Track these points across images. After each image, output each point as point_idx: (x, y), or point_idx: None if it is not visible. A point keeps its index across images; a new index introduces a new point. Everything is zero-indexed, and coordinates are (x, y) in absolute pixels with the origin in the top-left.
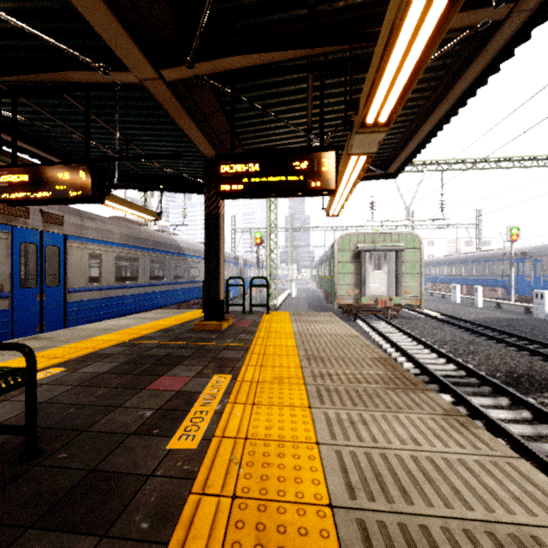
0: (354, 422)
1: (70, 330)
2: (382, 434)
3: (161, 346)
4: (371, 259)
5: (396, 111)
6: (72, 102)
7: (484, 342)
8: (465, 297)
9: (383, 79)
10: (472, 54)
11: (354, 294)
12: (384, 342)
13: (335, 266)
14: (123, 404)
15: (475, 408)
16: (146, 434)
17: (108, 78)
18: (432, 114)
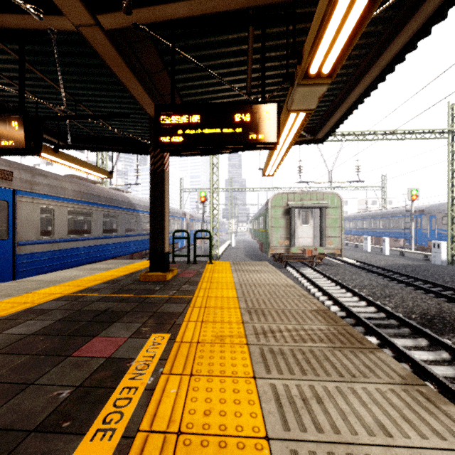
0: (306, 399)
1: (17, 282)
2: (342, 418)
3: (103, 299)
4: (299, 215)
5: (342, 59)
6: (14, 56)
7: (396, 285)
8: (374, 247)
9: (333, 15)
10: (403, 19)
11: (285, 244)
12: (311, 287)
13: (269, 221)
14: (39, 379)
15: (401, 350)
16: (53, 430)
17: (42, 23)
18: (362, 80)
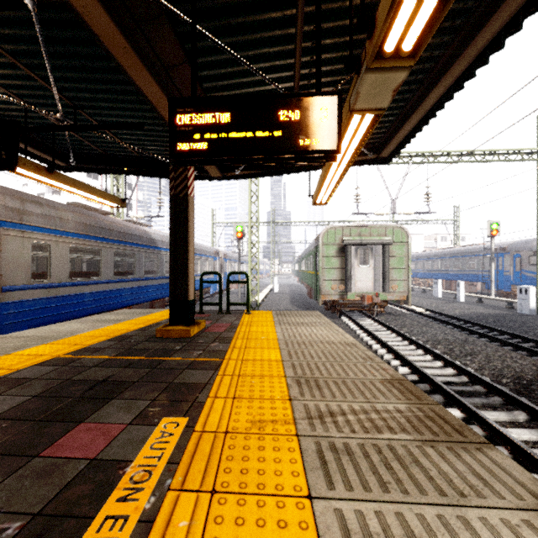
0: None
1: None
2: None
3: (104, 363)
4: (357, 254)
5: (434, 25)
6: None
7: (478, 340)
8: (446, 292)
9: None
10: None
11: (339, 289)
12: (373, 342)
13: (319, 261)
14: None
15: (495, 429)
16: None
17: None
18: (443, 77)
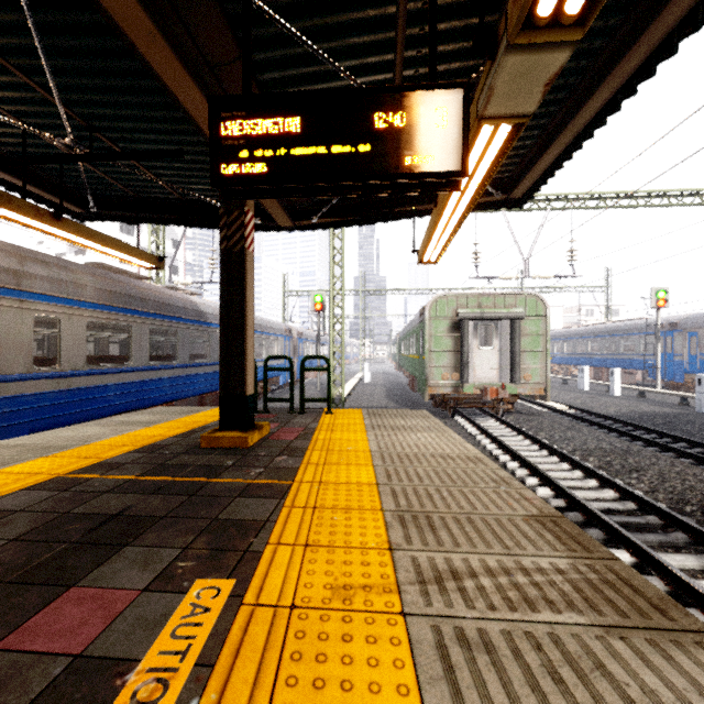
0: None
1: None
2: None
3: (122, 487)
4: (476, 331)
5: None
6: None
7: (644, 450)
8: (595, 383)
9: None
10: None
11: (452, 380)
12: (500, 452)
13: (426, 341)
14: None
15: (684, 582)
16: None
17: None
18: (608, 77)
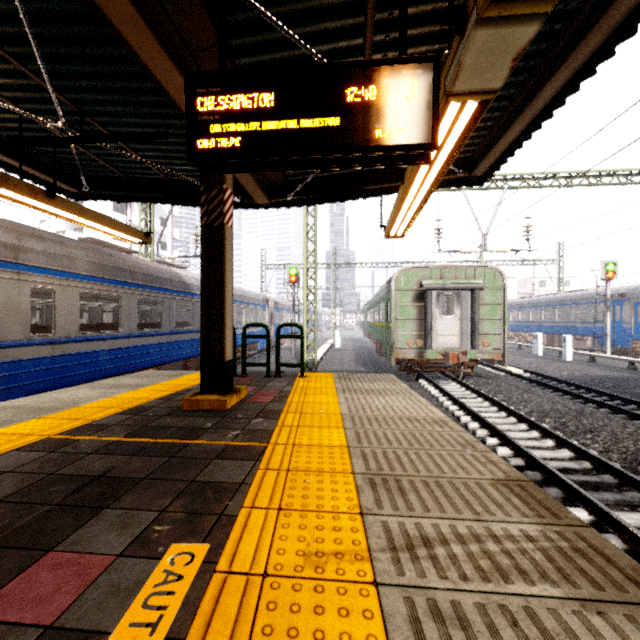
0: None
1: None
2: None
3: (106, 448)
4: (438, 301)
5: None
6: None
7: (597, 412)
8: (549, 348)
9: None
10: None
11: (416, 346)
12: (461, 413)
13: (392, 310)
14: None
15: None
16: None
17: None
18: (568, 59)
